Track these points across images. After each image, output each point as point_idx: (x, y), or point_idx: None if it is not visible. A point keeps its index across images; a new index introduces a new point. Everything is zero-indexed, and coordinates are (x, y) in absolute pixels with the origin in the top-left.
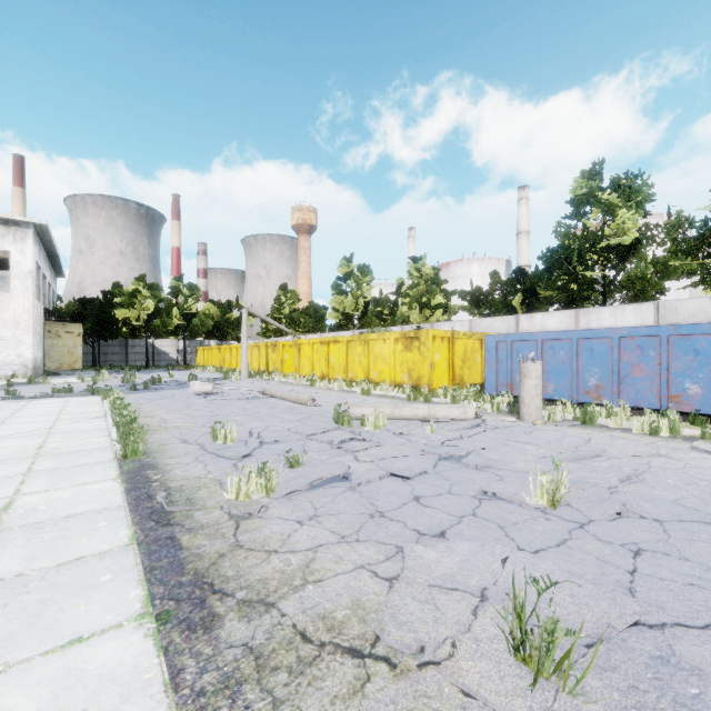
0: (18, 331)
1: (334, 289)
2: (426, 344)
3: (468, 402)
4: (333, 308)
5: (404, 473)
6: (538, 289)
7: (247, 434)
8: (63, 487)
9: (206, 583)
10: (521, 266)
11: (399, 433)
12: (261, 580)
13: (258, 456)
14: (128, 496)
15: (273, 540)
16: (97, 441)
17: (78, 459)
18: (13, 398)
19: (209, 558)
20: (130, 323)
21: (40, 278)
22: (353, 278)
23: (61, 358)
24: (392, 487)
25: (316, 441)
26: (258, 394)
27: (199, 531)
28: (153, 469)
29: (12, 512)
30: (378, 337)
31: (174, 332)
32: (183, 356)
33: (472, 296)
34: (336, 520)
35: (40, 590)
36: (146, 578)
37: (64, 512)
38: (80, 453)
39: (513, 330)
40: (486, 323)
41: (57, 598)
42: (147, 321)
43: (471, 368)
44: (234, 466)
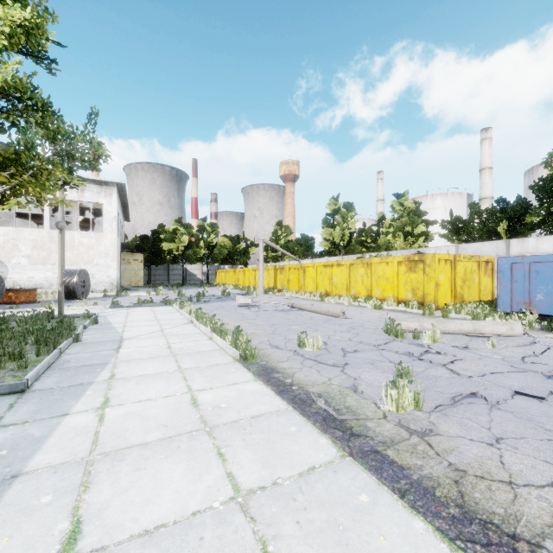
0: (107, 259)
1: (324, 223)
2: (431, 266)
3: (492, 319)
4: (324, 238)
5: (533, 393)
6: (527, 215)
7: (321, 343)
8: (221, 385)
9: (486, 522)
10: (484, 198)
11: (463, 347)
12: (549, 526)
13: (353, 364)
14: (284, 398)
15: (491, 467)
16: (206, 344)
17: (207, 359)
18: (117, 306)
19: (447, 484)
20: (172, 253)
21: (118, 222)
22: (340, 213)
23: (131, 278)
24: (537, 407)
25: (389, 352)
26: (287, 307)
27: (396, 446)
28: (277, 372)
29: (204, 408)
30: (381, 260)
31: (201, 259)
32: (207, 276)
33: (453, 224)
34: (529, 446)
35: (314, 507)
36: (407, 504)
37: (247, 412)
38: (204, 354)
39: (503, 253)
40: (473, 248)
41: (341, 521)
42: (183, 251)
43: (470, 287)
44: (344, 373)
